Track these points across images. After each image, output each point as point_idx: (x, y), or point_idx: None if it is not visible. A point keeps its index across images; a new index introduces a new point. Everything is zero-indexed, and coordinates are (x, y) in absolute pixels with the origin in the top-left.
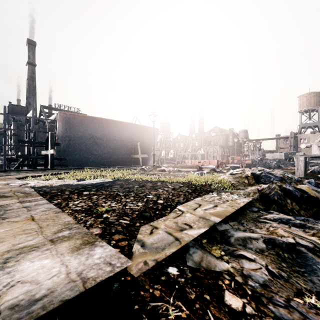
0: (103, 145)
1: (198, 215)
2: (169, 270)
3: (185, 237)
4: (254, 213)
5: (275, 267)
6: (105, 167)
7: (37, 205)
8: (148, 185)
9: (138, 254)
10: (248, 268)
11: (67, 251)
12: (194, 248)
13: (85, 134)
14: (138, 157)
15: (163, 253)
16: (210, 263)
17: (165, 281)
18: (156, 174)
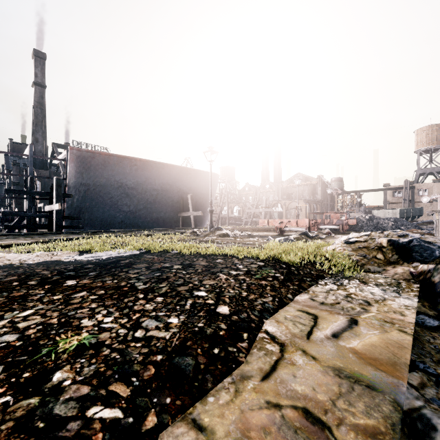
0: (137, 198)
1: (328, 363)
2: None
3: None
4: (433, 333)
5: None
6: (139, 229)
7: None
8: (199, 264)
9: None
10: None
11: None
12: None
13: (110, 182)
14: (189, 216)
15: None
16: None
17: None
18: (214, 241)
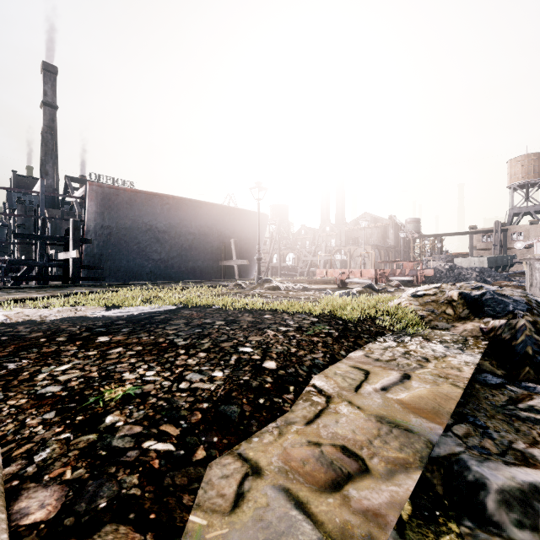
0: (170, 244)
1: (371, 412)
2: None
3: (356, 530)
4: (493, 390)
5: None
6: (172, 282)
7: None
8: (244, 320)
9: None
10: None
11: None
12: None
13: (137, 224)
14: (232, 265)
15: None
16: None
17: None
18: (262, 294)
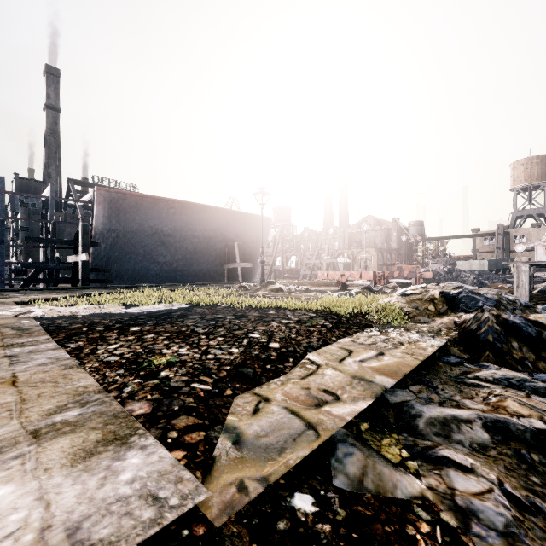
0: (175, 247)
1: (349, 373)
2: (296, 501)
3: (326, 422)
4: (453, 367)
5: (519, 485)
6: (177, 284)
7: (33, 353)
8: (251, 315)
9: (227, 463)
10: (464, 490)
11: (60, 462)
12: (347, 445)
13: (144, 227)
14: (236, 268)
15: (281, 461)
16: (382, 479)
17: (286, 535)
18: (266, 295)
